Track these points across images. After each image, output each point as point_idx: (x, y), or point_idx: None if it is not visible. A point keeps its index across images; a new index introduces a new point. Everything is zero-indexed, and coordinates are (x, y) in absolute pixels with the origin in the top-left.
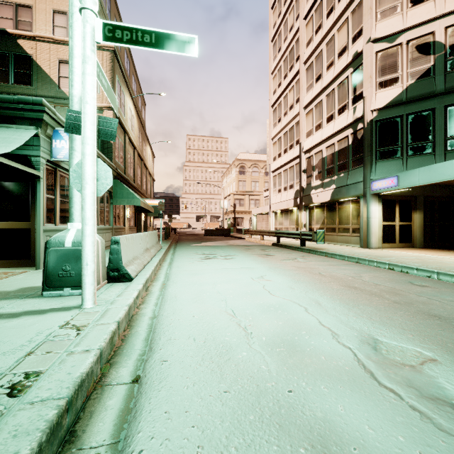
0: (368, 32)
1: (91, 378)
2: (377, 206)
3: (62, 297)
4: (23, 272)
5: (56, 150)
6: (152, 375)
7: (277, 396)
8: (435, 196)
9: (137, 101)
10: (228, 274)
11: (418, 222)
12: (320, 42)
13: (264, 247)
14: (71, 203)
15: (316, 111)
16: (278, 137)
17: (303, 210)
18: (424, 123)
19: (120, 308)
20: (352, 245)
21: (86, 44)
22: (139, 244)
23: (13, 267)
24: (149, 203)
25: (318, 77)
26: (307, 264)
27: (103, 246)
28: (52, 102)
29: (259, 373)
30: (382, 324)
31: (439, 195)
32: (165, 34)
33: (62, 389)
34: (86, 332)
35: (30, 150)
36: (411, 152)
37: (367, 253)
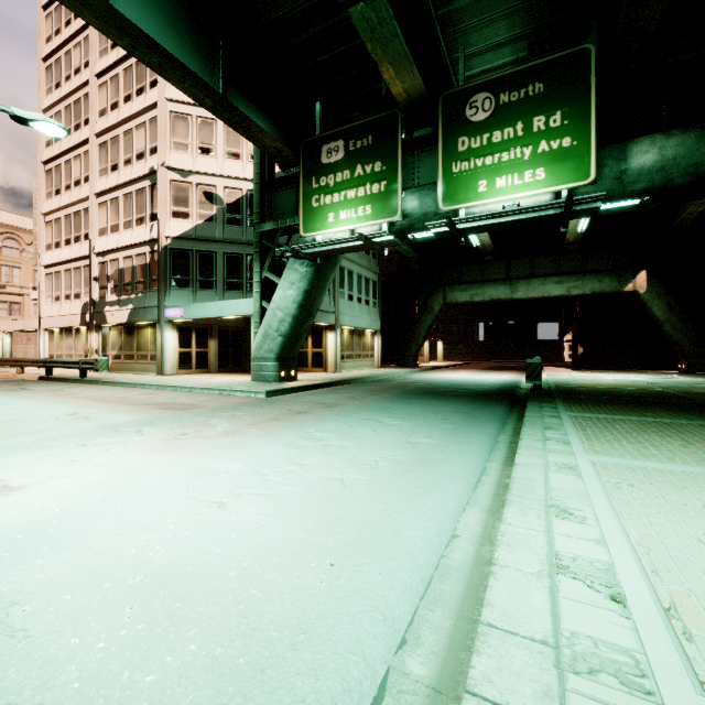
0: (163, 156)
1: None
2: (172, 332)
3: None
4: None
5: None
6: None
7: None
8: (230, 326)
9: None
10: None
11: (213, 349)
12: (116, 124)
13: (21, 382)
14: None
15: (112, 208)
16: (56, 216)
17: (96, 331)
18: (210, 262)
19: None
20: (151, 374)
21: None
22: None
23: None
24: None
25: (115, 167)
26: (72, 392)
27: None
28: None
29: None
30: (90, 409)
31: (232, 325)
32: None
33: None
34: None
35: None
36: (200, 286)
37: (151, 379)
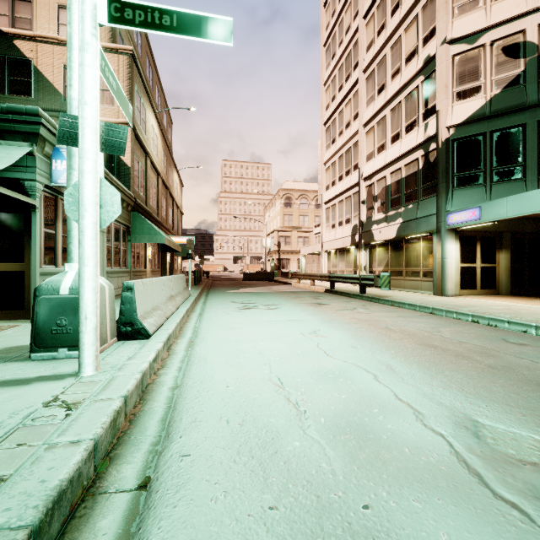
0: (443, 31)
1: (77, 484)
2: (453, 243)
3: (55, 360)
4: (13, 325)
5: (56, 172)
6: (167, 479)
7: (347, 515)
8: (525, 232)
9: (162, 118)
10: (272, 329)
11: (503, 263)
12: (383, 45)
13: (315, 294)
14: (69, 238)
15: (379, 129)
16: (332, 161)
17: (363, 249)
18: (512, 141)
19: (130, 377)
20: (423, 292)
21: (85, 26)
22: (161, 291)
23: (2, 319)
24: (176, 241)
25: (381, 88)
26: (370, 316)
27: (112, 293)
28: (57, 117)
29: (320, 476)
30: (480, 398)
31: (529, 231)
32: (190, 15)
33: (27, 510)
34: (79, 412)
35: (22, 172)
36: (497, 178)
37: (442, 302)
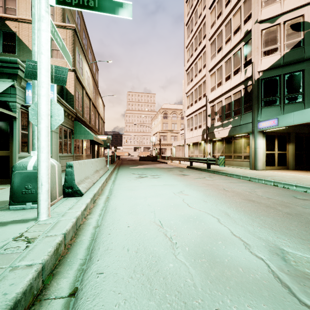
0: (256, 15)
1: (29, 294)
2: (262, 139)
3: (24, 210)
4: (2, 188)
5: (28, 97)
6: (87, 290)
7: None
8: (303, 133)
9: (92, 67)
10: (156, 190)
11: (291, 151)
12: (220, 24)
13: (181, 169)
14: (33, 136)
15: (218, 73)
16: (190, 92)
17: (209, 143)
18: (296, 80)
19: (69, 220)
20: (244, 168)
21: (41, 5)
22: (90, 167)
23: None
24: (100, 138)
25: (219, 49)
26: (214, 182)
27: (60, 169)
28: None
29: (186, 288)
30: (283, 234)
31: (306, 132)
32: (106, 0)
33: None
34: (35, 244)
35: (8, 97)
36: (287, 101)
37: (256, 173)
